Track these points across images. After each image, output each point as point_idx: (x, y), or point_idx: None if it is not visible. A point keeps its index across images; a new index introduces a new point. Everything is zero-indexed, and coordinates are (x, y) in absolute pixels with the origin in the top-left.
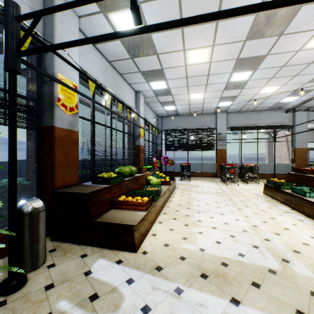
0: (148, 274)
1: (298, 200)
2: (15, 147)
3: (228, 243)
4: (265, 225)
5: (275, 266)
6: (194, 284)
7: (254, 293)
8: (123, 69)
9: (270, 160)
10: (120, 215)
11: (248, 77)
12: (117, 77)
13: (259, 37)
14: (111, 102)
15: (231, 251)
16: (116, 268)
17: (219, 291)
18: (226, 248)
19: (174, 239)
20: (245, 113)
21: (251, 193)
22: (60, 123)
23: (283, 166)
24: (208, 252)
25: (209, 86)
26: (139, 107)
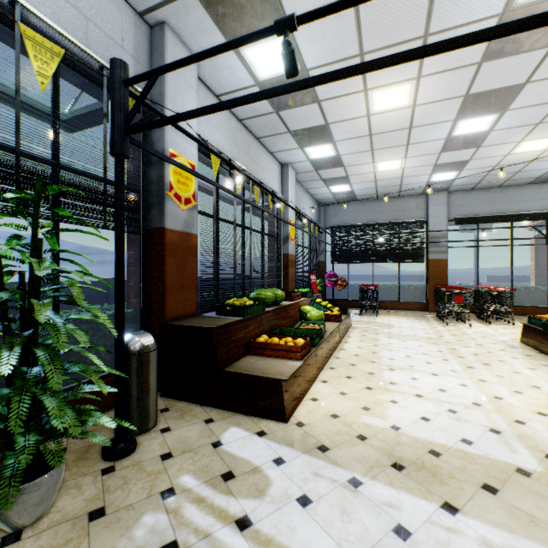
0: (306, 454)
1: None
2: (123, 260)
3: (444, 422)
4: (518, 398)
5: (531, 465)
6: (380, 476)
7: (486, 500)
8: (262, 131)
9: (539, 280)
10: (261, 364)
11: (490, 126)
12: (251, 144)
13: (508, 53)
14: (242, 185)
15: (448, 434)
16: (257, 441)
17: (423, 490)
18: (439, 429)
19: (348, 409)
20: (486, 190)
21: (496, 341)
22: (172, 223)
23: None
24: (406, 433)
25: (412, 147)
26: (287, 190)
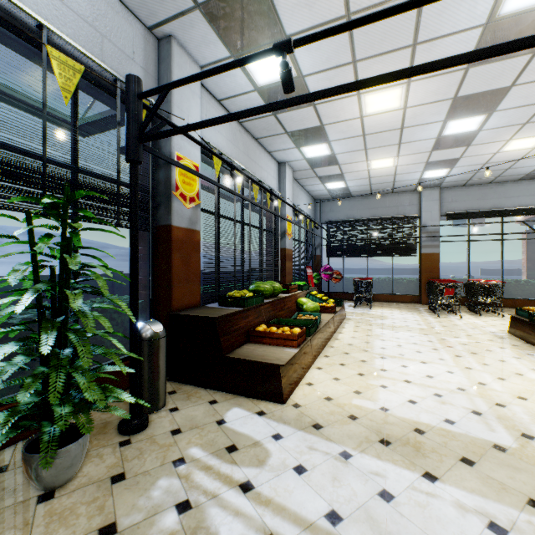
0: (302, 431)
1: None
2: (137, 255)
3: (430, 404)
4: (501, 384)
5: (507, 442)
6: (369, 450)
7: (463, 470)
8: (261, 132)
9: (531, 274)
10: (261, 351)
11: (479, 126)
12: (250, 145)
13: (493, 59)
14: (242, 184)
15: (432, 415)
16: (257, 420)
17: (407, 462)
18: (424, 410)
19: (341, 392)
20: (477, 187)
21: (485, 332)
22: (178, 220)
23: None
24: (393, 414)
25: (404, 146)
26: (284, 188)
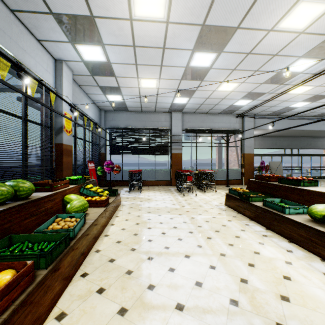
0: None
1: (275, 217)
2: None
3: None
4: (257, 275)
5: None
6: None
7: None
8: None
9: (220, 166)
10: None
11: (211, 64)
12: None
13: None
14: None
15: None
16: None
17: None
18: None
19: None
20: (200, 114)
21: (213, 206)
22: None
23: (234, 171)
24: None
25: (164, 69)
26: (61, 85)
